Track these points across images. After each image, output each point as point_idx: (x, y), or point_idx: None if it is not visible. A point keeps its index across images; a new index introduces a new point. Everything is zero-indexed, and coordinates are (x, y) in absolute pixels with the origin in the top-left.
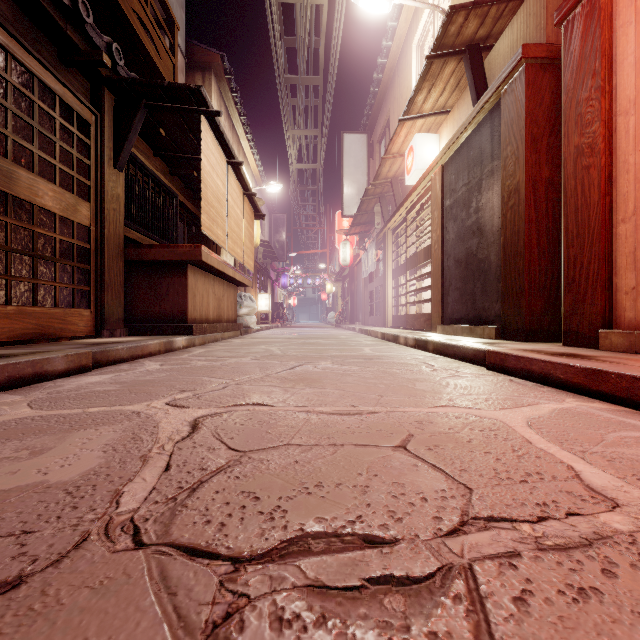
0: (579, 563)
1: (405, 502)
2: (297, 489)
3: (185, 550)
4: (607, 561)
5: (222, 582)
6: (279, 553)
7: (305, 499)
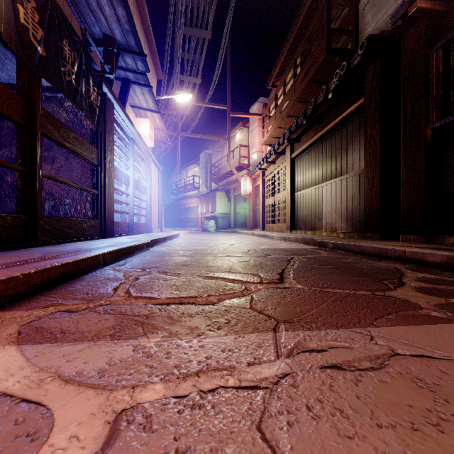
0: (219, 361)
1: (327, 402)
2: (450, 415)
3: (435, 357)
4: (202, 363)
5: (391, 347)
6: (382, 358)
7: (422, 400)
